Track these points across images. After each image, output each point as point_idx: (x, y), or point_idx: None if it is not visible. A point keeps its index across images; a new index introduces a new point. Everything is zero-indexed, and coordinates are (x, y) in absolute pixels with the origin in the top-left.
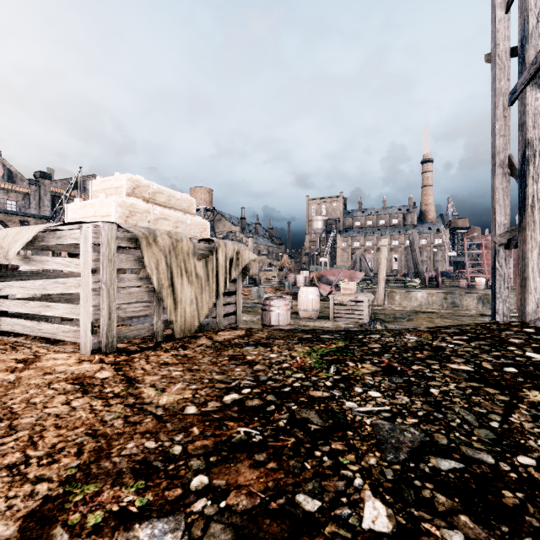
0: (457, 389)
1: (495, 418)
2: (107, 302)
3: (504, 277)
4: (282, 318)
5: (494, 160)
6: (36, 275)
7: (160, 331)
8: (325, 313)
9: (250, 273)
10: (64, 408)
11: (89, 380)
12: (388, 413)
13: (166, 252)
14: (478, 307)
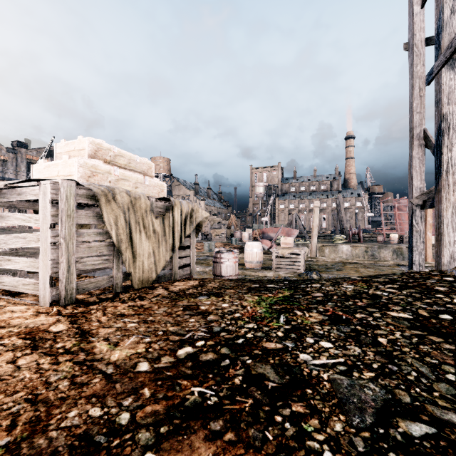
0: (403, 338)
1: (449, 369)
2: (66, 256)
3: (420, 233)
4: (231, 269)
5: (412, 133)
6: (2, 231)
7: (119, 282)
8: (267, 264)
9: (202, 231)
10: (8, 368)
11: (42, 334)
12: (343, 366)
13: (125, 209)
14: (393, 258)
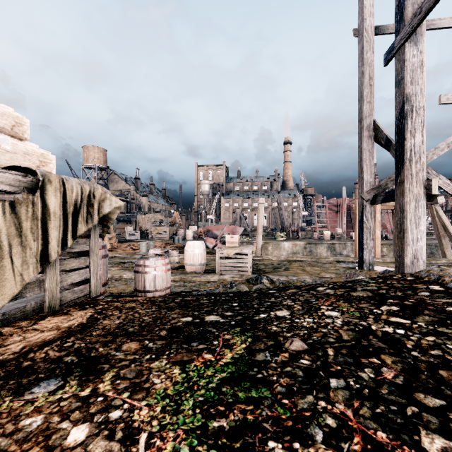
0: None
1: None
2: None
3: (370, 229)
4: (160, 281)
5: (362, 124)
6: None
7: None
8: (211, 266)
9: (142, 228)
10: None
11: None
12: None
13: None
14: (328, 254)
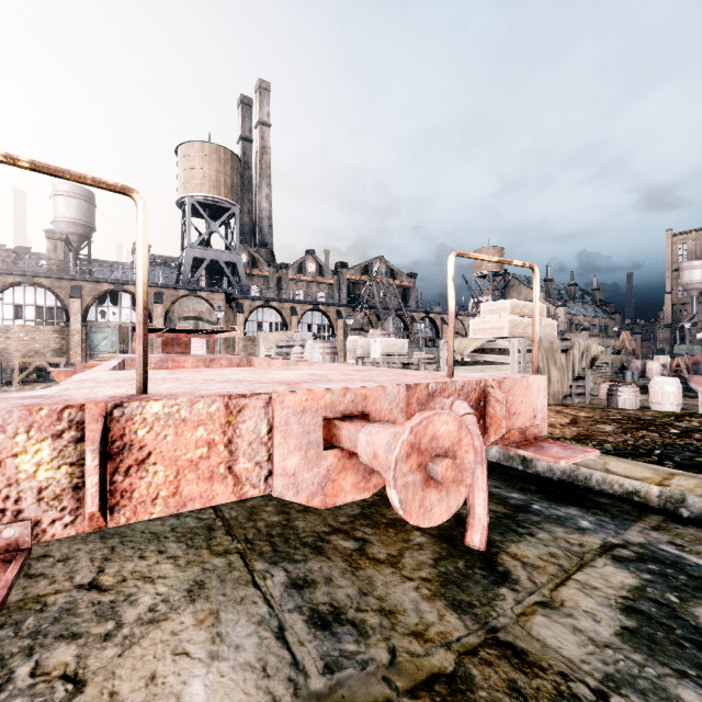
0: None
1: None
2: None
3: None
4: (630, 403)
5: None
6: (455, 362)
7: None
8: (692, 411)
9: None
10: None
11: None
12: (696, 426)
13: (546, 351)
14: None
